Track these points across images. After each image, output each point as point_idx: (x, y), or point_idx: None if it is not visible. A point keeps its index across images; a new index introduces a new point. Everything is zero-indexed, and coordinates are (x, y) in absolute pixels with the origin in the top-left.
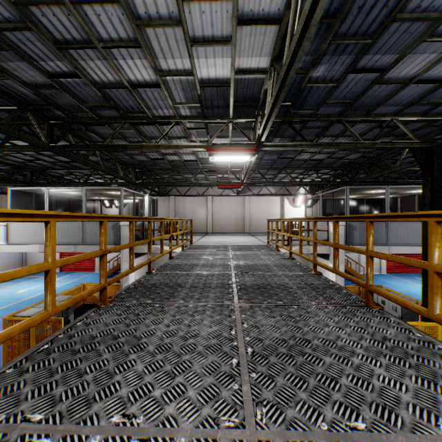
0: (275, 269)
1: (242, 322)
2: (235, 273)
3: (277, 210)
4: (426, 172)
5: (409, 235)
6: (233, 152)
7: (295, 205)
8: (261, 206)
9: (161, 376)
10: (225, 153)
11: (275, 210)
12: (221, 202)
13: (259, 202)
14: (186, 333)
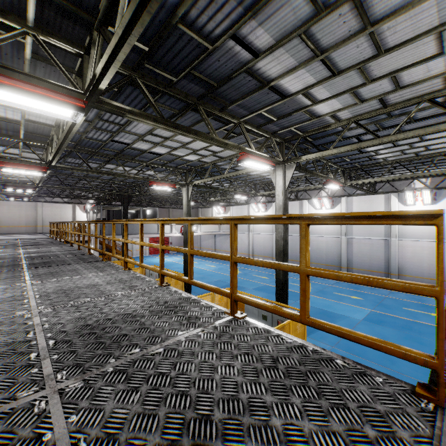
0: (43, 242)
1: (22, 247)
2: (22, 243)
3: (70, 215)
4: (123, 204)
5: (133, 229)
6: (22, 188)
7: (86, 211)
8: (54, 211)
9: (2, 250)
10: (16, 188)
11: (68, 215)
12: (9, 206)
13: (52, 207)
14: (5, 248)
